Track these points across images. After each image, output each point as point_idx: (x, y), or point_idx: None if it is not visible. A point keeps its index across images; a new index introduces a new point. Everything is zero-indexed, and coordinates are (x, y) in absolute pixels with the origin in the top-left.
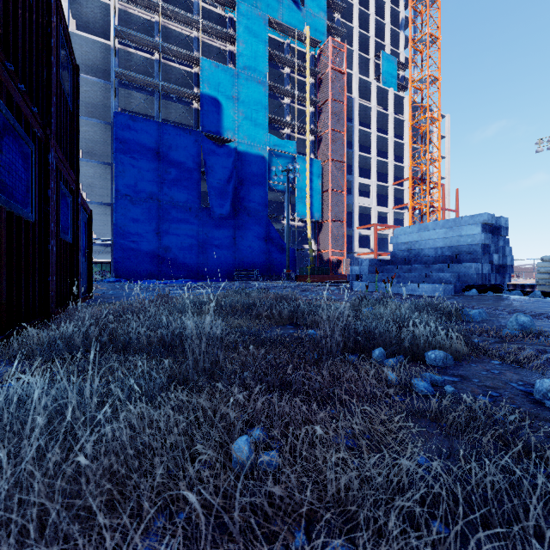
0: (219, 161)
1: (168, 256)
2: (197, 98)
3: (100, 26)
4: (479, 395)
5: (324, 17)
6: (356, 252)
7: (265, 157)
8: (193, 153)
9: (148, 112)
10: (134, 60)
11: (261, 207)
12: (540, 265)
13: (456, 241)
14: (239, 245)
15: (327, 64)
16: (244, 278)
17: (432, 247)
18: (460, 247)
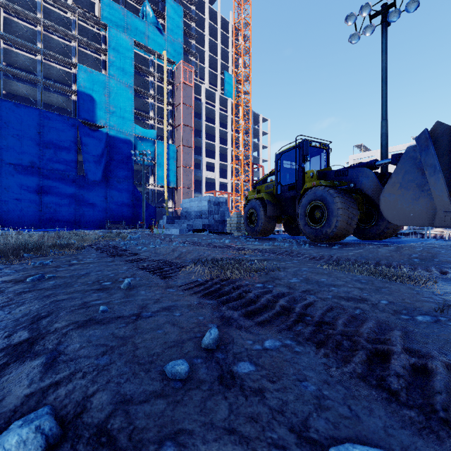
0: (93, 141)
1: (48, 211)
2: (75, 93)
3: None
4: None
5: (181, 42)
6: None
7: (132, 141)
8: (71, 134)
9: (32, 97)
10: (18, 57)
11: (128, 176)
12: None
13: (201, 208)
14: (110, 203)
15: (180, 78)
16: (113, 227)
17: (194, 210)
18: (202, 211)
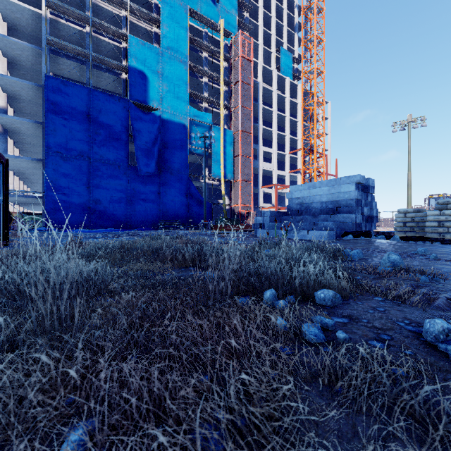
0: (145, 126)
1: (98, 208)
2: (125, 70)
3: None
4: (371, 340)
5: (235, 14)
6: (260, 206)
7: (186, 125)
8: (122, 118)
9: (79, 78)
10: (66, 31)
11: (183, 167)
12: (397, 216)
13: (337, 196)
14: (163, 199)
15: (238, 52)
16: (168, 227)
17: (319, 201)
18: (339, 201)
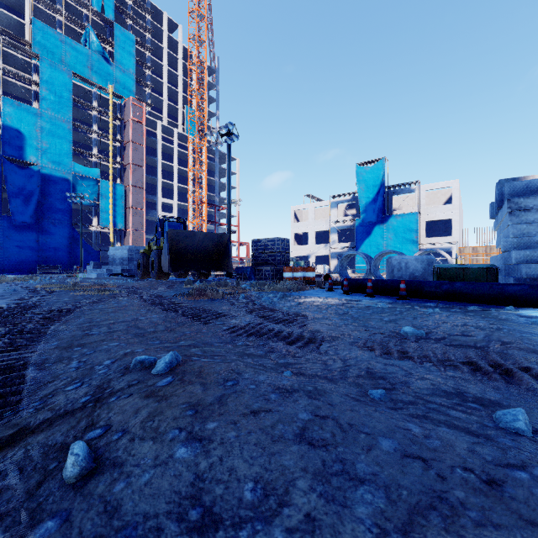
0: (21, 180)
1: None
2: None
3: None
4: None
5: (133, 73)
6: None
7: (70, 179)
8: None
9: None
10: None
11: (66, 217)
12: None
13: (123, 255)
14: (43, 246)
15: (129, 115)
16: (47, 272)
17: (118, 257)
18: (124, 258)
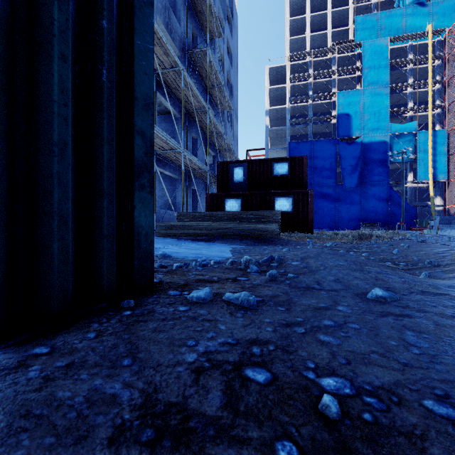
0: (349, 153)
1: (316, 216)
2: (334, 117)
3: (280, 96)
4: None
5: None
6: None
7: (387, 141)
8: (332, 153)
9: (304, 133)
10: (297, 108)
11: (383, 178)
12: None
13: None
14: (364, 206)
15: (453, 44)
16: (368, 228)
17: None
18: None
